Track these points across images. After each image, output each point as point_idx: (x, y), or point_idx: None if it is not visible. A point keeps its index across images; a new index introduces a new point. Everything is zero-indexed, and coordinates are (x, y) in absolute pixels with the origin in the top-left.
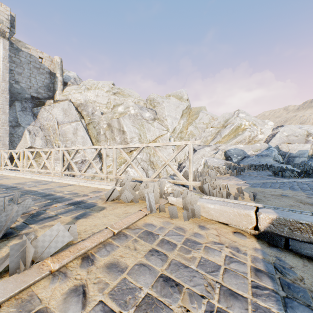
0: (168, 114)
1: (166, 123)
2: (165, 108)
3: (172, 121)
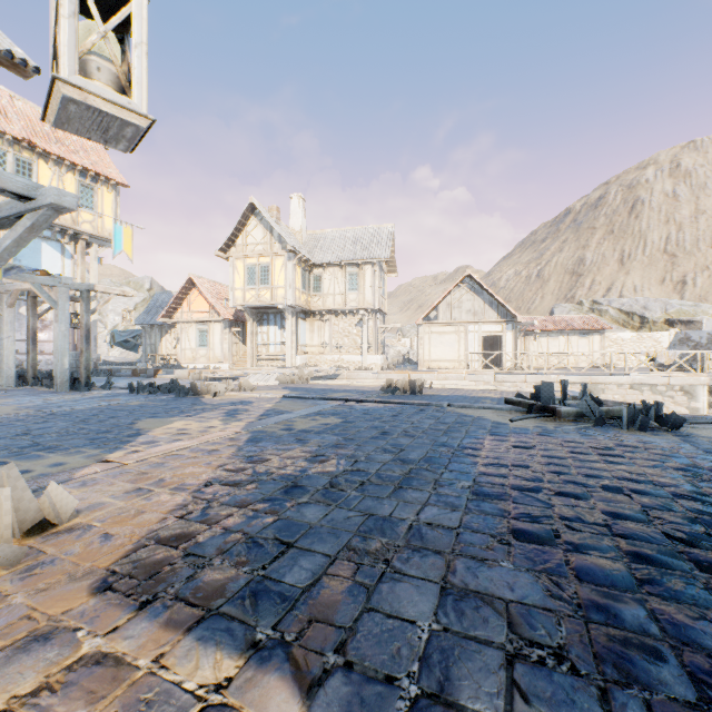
0: (113, 309)
1: (106, 320)
2: (110, 301)
3: (116, 317)
